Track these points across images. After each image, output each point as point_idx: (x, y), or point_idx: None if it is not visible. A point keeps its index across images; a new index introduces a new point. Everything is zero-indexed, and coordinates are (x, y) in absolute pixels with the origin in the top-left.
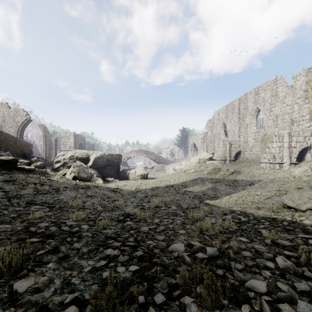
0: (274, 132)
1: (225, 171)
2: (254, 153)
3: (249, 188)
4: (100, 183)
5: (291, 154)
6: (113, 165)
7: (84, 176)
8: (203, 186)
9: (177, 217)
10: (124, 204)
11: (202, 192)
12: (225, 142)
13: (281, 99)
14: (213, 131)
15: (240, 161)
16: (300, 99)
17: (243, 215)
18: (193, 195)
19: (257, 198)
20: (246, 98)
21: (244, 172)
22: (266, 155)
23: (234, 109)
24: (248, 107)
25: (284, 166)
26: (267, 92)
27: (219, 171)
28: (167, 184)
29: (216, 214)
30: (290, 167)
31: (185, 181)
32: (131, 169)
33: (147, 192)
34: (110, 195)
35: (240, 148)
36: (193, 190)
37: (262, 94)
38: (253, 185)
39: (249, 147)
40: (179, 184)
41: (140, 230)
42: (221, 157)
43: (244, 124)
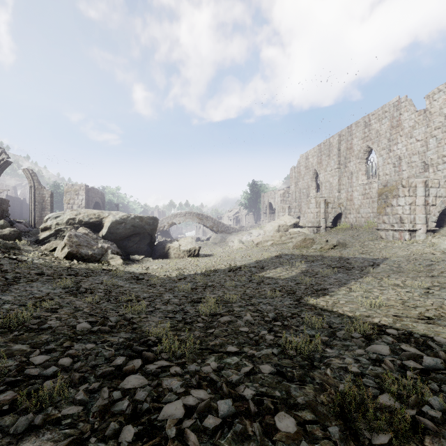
0: (401, 180)
1: (323, 243)
2: (363, 216)
3: (374, 273)
4: (117, 264)
5: (427, 216)
6: (144, 235)
7: (89, 252)
8: (291, 268)
9: (259, 347)
10: (146, 310)
11: (293, 279)
12: (319, 200)
13: (407, 131)
14: (298, 184)
15: (341, 228)
16: (439, 129)
17: (413, 341)
18: (278, 286)
19: (403, 292)
20: (350, 132)
21: (353, 245)
22: (388, 217)
23: (331, 151)
24: (354, 145)
25: (418, 235)
26: (384, 122)
27: (311, 243)
28: (232, 265)
29: (346, 337)
30: (426, 236)
31: (259, 260)
32: (173, 242)
33: (197, 281)
34: (127, 288)
35: (340, 209)
36: (275, 275)
37: (375, 125)
38: (377, 266)
39: (355, 208)
40: (250, 265)
41: (158, 418)
42: (312, 223)
43: (348, 171)
